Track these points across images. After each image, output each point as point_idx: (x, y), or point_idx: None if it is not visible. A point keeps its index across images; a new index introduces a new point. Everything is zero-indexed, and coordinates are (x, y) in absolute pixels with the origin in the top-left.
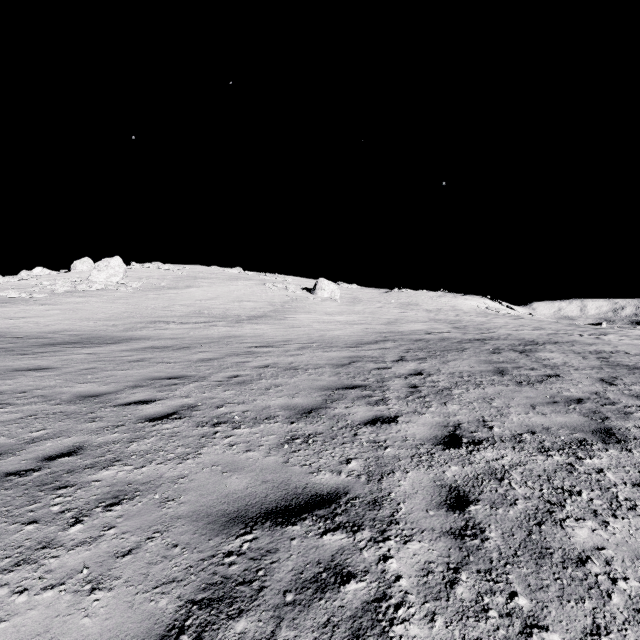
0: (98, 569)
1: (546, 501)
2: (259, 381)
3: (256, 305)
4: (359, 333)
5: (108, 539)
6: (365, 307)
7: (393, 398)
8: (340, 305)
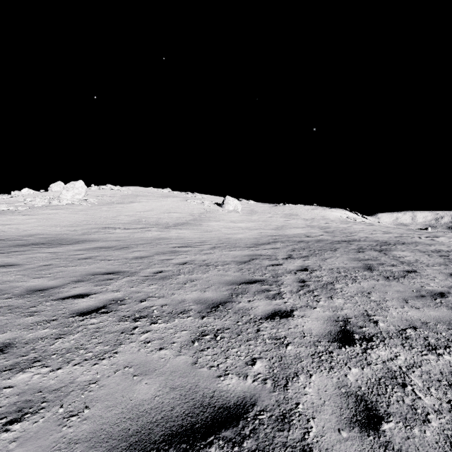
0: None
1: None
2: (178, 276)
3: (180, 215)
4: (256, 236)
5: None
6: (259, 217)
7: (287, 292)
8: (241, 215)
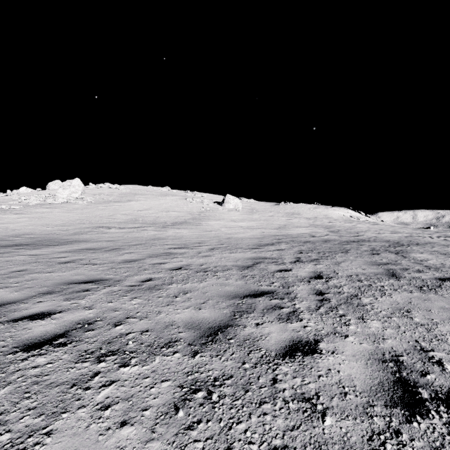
0: None
1: None
2: (169, 286)
3: (179, 214)
4: (258, 236)
5: None
6: (261, 216)
7: (304, 310)
8: (242, 214)
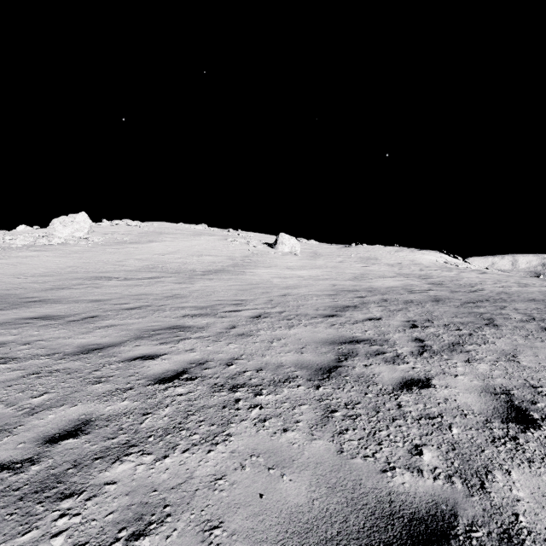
0: None
1: None
2: (110, 470)
3: (215, 259)
4: (328, 291)
5: None
6: (326, 261)
7: None
8: (301, 259)
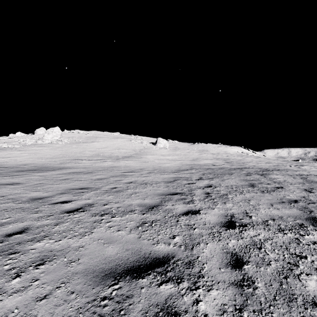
0: (24, 309)
1: (287, 262)
2: (127, 190)
3: (126, 151)
4: (178, 165)
5: (33, 288)
6: (181, 152)
7: (197, 200)
8: (169, 151)
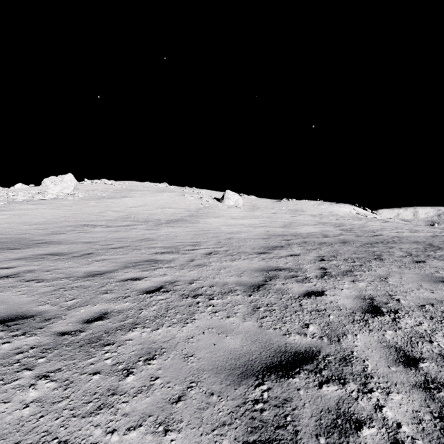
0: None
1: None
2: (127, 334)
3: (175, 211)
4: (263, 236)
5: None
6: (263, 212)
7: (416, 436)
8: (243, 211)
